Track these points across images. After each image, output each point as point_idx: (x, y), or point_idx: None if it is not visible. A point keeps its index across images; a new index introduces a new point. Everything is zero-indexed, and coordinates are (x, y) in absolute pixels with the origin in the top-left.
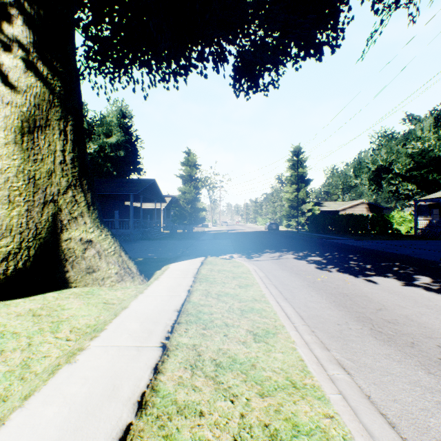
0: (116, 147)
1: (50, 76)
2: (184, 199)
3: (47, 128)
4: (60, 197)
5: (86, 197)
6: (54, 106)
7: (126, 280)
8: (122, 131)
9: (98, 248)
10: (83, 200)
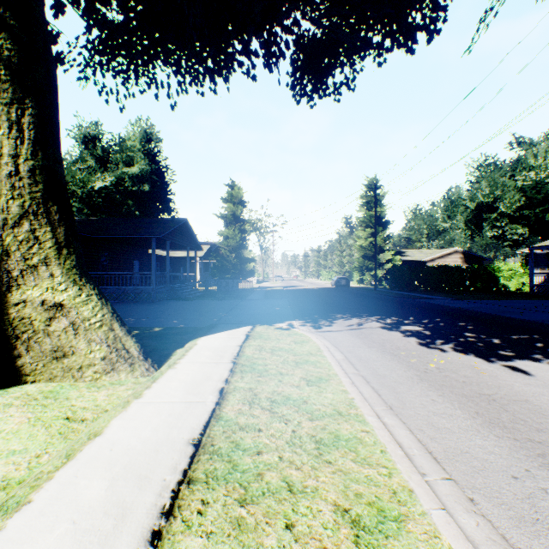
0: (139, 180)
1: None
2: (226, 246)
3: None
4: (8, 232)
5: (55, 233)
6: None
7: (120, 370)
8: (148, 159)
9: (72, 317)
10: (48, 237)
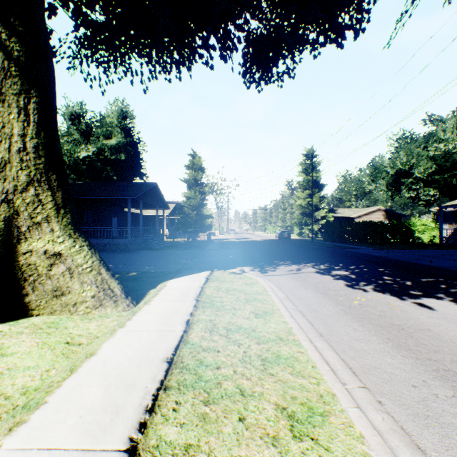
0: (117, 150)
1: (5, 35)
2: (189, 205)
3: (1, 104)
4: (18, 196)
5: (54, 196)
6: (10, 76)
7: (106, 306)
8: (124, 133)
9: (69, 263)
10: (49, 200)
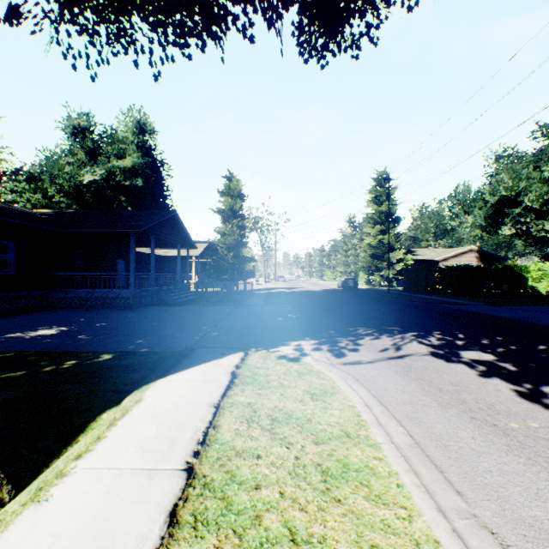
0: (132, 173)
1: None
2: (223, 244)
3: None
4: None
5: None
6: None
7: None
8: (142, 152)
9: None
10: None
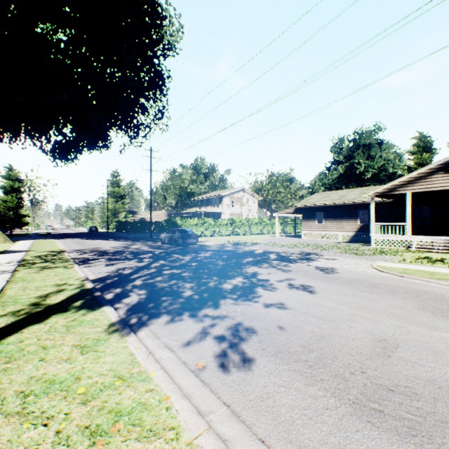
0: None
1: None
2: (6, 206)
3: None
4: None
5: None
6: None
7: (7, 242)
8: None
9: None
10: None
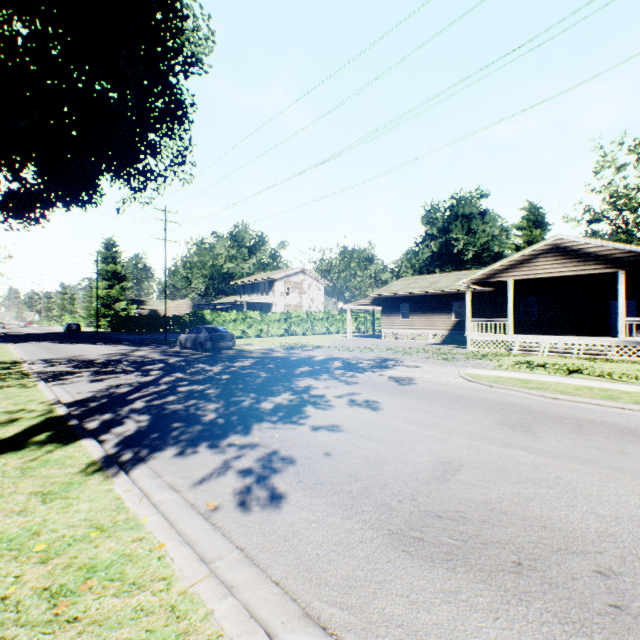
0: None
1: None
2: None
3: None
4: None
5: None
6: None
7: None
8: None
9: None
10: None
